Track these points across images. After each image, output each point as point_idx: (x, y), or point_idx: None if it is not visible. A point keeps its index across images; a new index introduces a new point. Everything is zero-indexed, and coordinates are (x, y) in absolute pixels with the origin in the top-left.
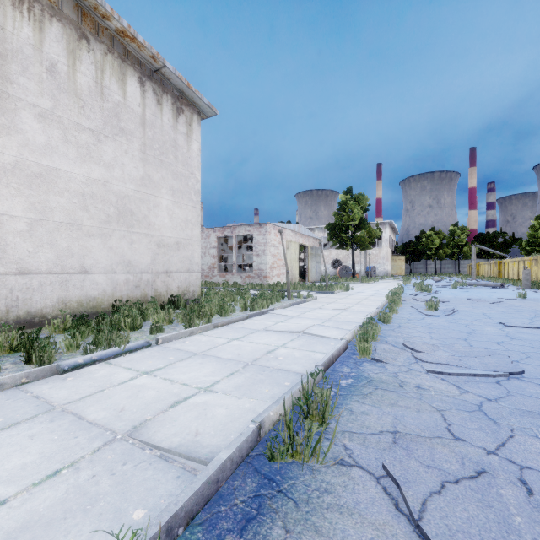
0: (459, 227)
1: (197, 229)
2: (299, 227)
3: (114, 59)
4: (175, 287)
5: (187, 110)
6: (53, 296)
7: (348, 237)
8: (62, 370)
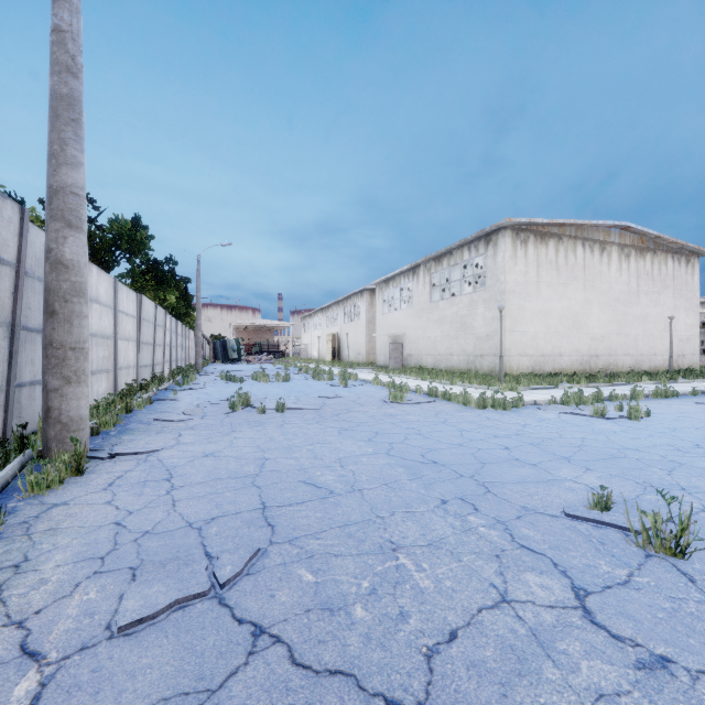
0: None
1: (697, 329)
2: None
3: (663, 254)
4: (686, 364)
5: (691, 259)
6: (647, 365)
7: None
8: None
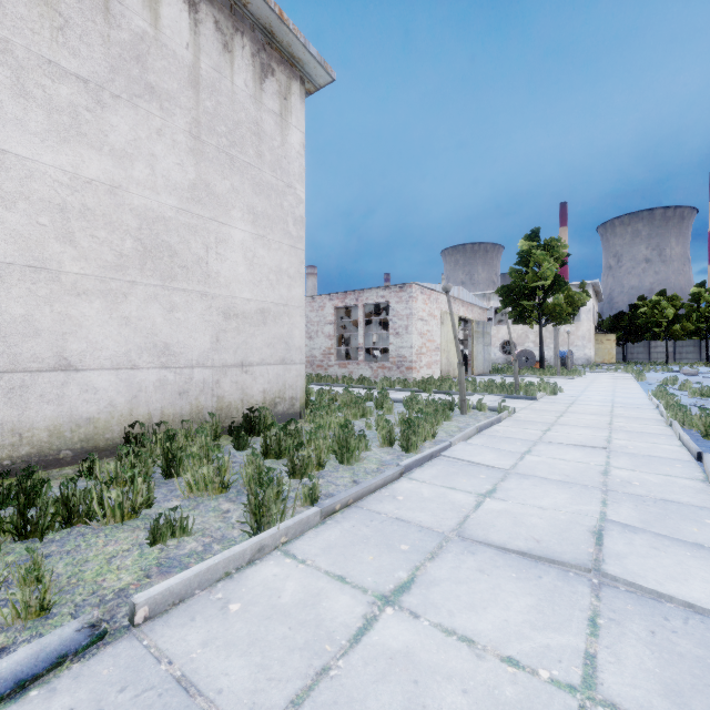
0: (708, 288)
1: (299, 287)
2: (459, 290)
3: None
4: (259, 391)
5: (281, 72)
6: None
7: (532, 306)
8: None
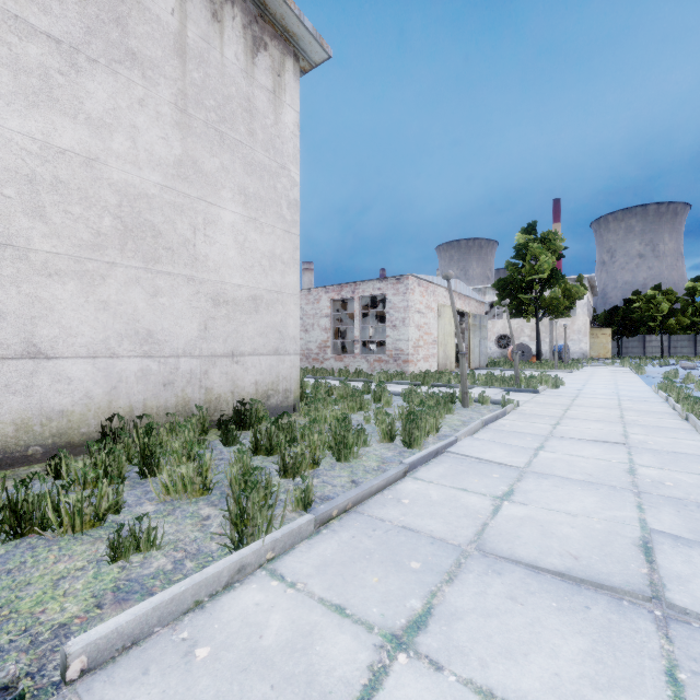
0: None
1: (294, 274)
2: (456, 283)
3: None
4: (250, 383)
5: (274, 47)
6: None
7: (529, 299)
8: None
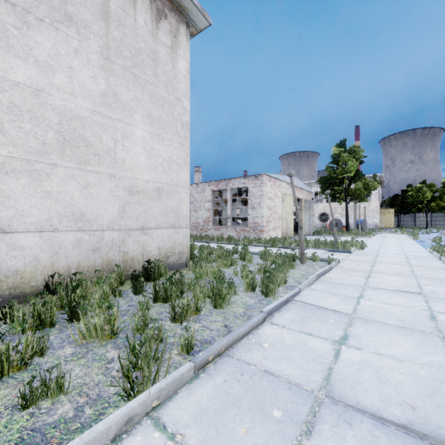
0: None
1: (185, 173)
2: (293, 179)
3: None
4: (155, 248)
5: (172, 17)
6: None
7: (341, 190)
8: None
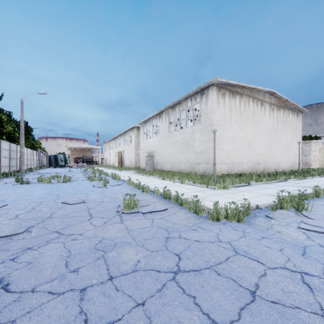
0: None
1: (301, 150)
2: None
3: (287, 110)
4: (297, 167)
5: (299, 114)
6: (281, 168)
7: None
8: (321, 177)
